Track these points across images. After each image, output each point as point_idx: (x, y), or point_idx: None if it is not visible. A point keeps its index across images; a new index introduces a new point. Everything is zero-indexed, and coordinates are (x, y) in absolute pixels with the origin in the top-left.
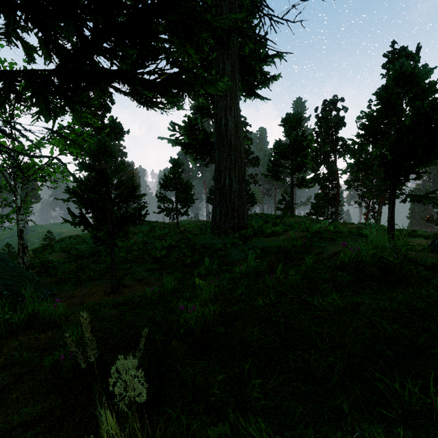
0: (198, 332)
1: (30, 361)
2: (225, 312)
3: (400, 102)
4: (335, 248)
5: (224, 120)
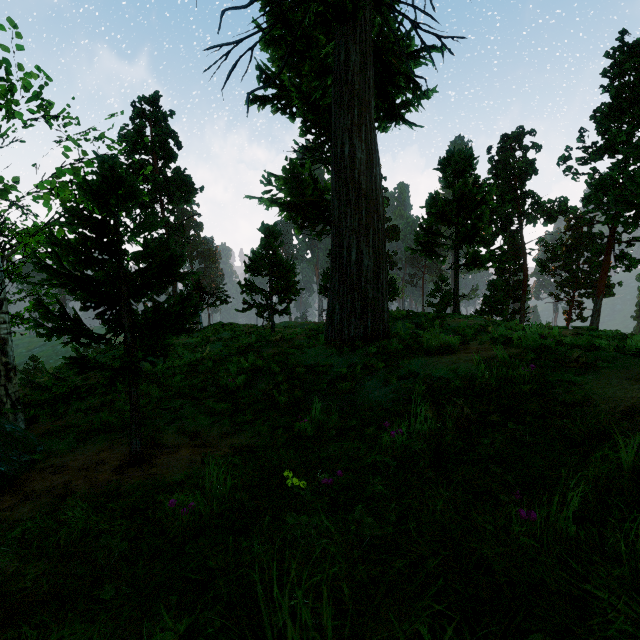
0: None
1: None
2: None
3: (634, 130)
4: (619, 389)
5: (347, 147)
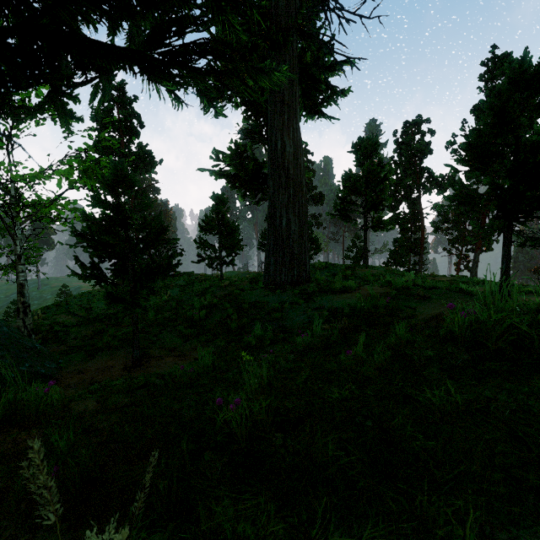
0: (243, 440)
1: None
2: (283, 408)
3: None
4: (431, 309)
5: (280, 143)
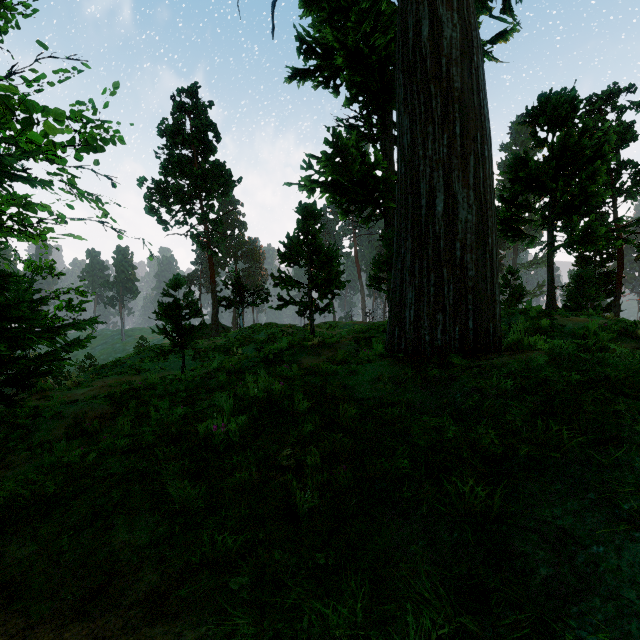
0: None
1: None
2: None
3: None
4: None
5: (427, 23)
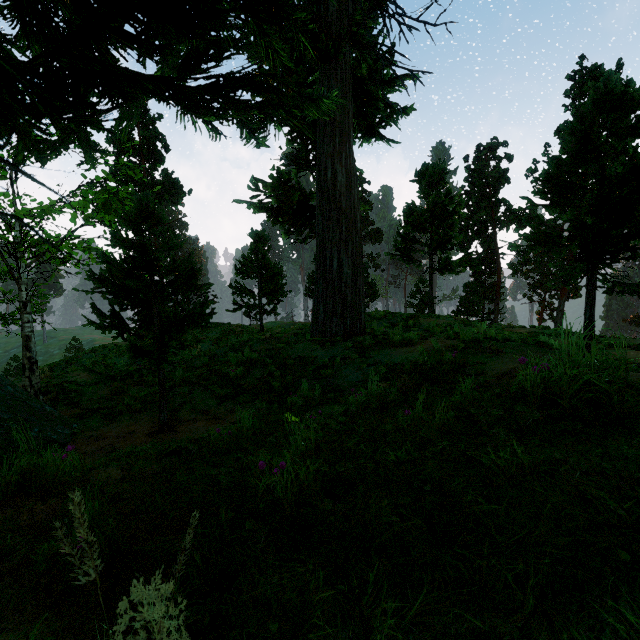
0: (288, 507)
1: (16, 551)
2: (333, 472)
3: None
4: (504, 365)
5: (330, 171)
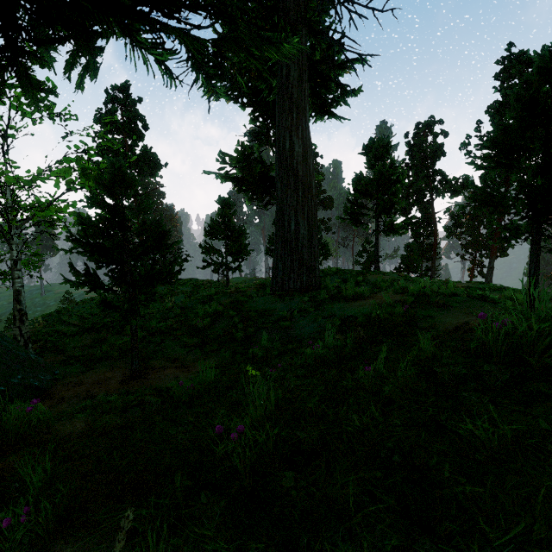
0: (246, 477)
1: None
2: (294, 437)
3: None
4: (454, 319)
5: (288, 143)
